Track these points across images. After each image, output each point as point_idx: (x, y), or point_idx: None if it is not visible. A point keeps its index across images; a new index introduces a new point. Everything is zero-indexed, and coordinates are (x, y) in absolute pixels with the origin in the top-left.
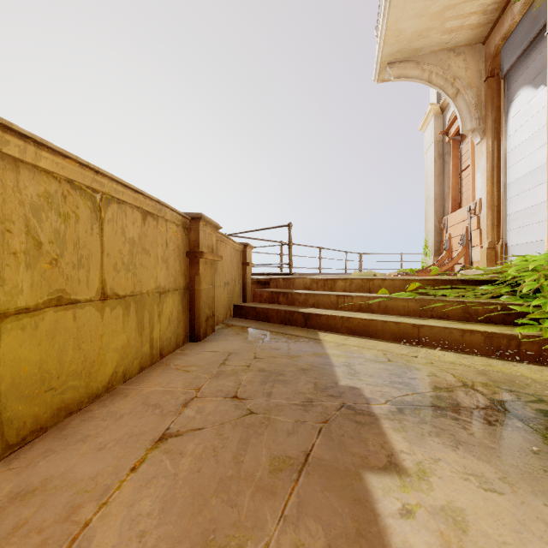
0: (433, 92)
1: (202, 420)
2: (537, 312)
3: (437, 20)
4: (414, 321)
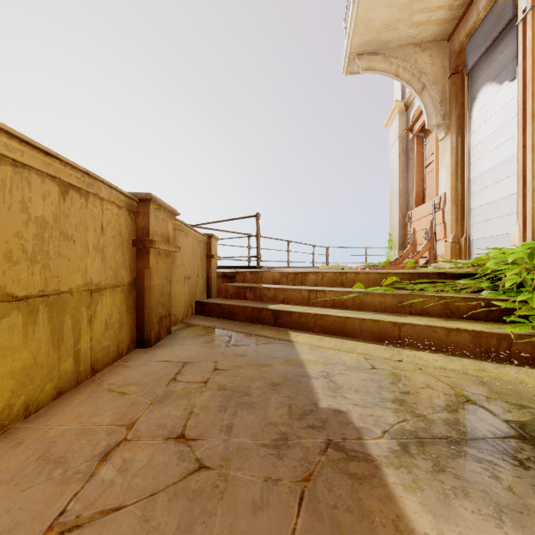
0: (398, 90)
1: (123, 489)
2: (523, 308)
3: (406, 11)
4: (394, 318)
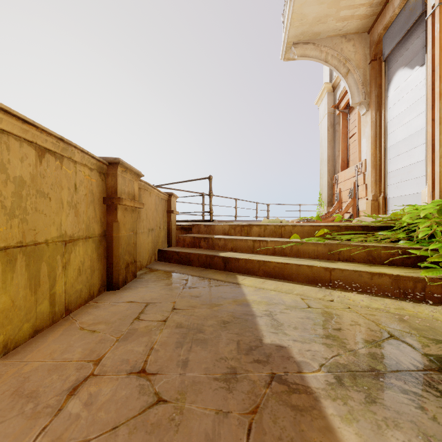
0: (326, 74)
1: (88, 422)
2: (435, 256)
3: (334, 8)
4: (325, 264)
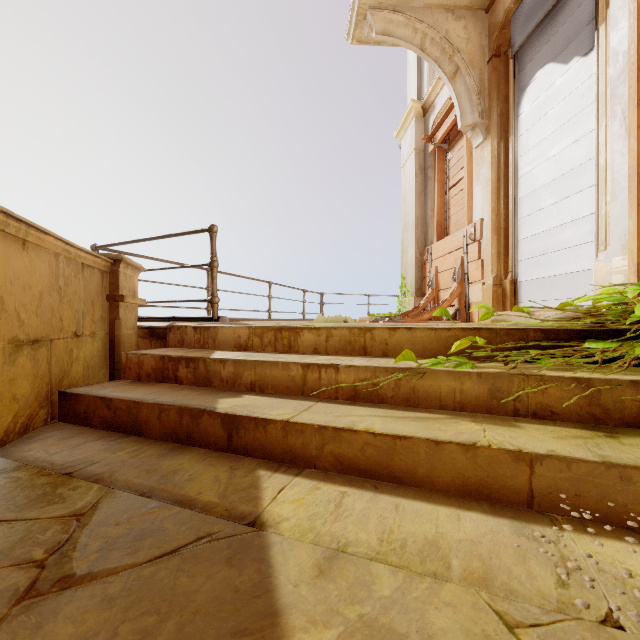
0: (413, 90)
1: None
2: None
3: None
4: (505, 437)
